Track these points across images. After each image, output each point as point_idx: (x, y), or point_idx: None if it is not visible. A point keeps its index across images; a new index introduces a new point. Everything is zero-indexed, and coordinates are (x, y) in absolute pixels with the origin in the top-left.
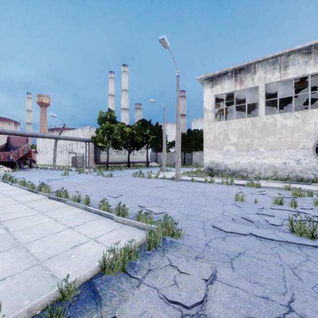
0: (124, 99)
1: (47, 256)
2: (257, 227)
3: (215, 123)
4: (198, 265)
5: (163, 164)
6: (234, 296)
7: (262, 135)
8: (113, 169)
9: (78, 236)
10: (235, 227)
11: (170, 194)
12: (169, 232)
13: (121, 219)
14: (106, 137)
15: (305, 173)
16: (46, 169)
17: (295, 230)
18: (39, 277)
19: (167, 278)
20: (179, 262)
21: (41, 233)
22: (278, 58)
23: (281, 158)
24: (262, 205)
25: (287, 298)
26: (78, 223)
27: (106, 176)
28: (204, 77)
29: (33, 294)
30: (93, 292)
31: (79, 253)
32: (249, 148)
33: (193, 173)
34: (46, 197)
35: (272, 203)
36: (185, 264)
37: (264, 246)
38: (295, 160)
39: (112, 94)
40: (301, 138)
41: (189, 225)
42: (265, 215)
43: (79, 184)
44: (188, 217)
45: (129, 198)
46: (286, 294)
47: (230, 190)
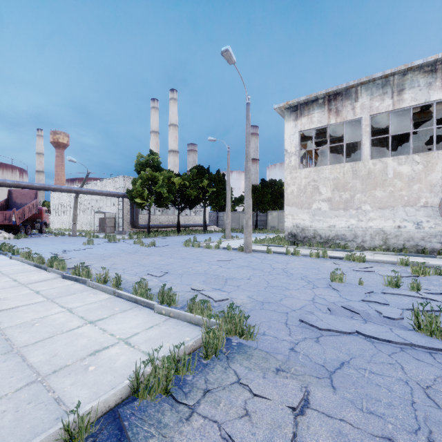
0: (172, 137)
1: (53, 368)
2: (365, 322)
3: (301, 171)
4: (280, 383)
5: (227, 228)
6: (339, 435)
7: (367, 188)
8: (156, 235)
9: (101, 336)
10: (333, 322)
11: (236, 271)
12: (236, 330)
13: (165, 310)
14: (147, 191)
15: (429, 241)
16: (63, 235)
17: (423, 326)
18: (38, 402)
19: (234, 405)
20: (251, 378)
21: (47, 331)
22: (389, 78)
23: (394, 220)
24: (369, 288)
25: (422, 440)
26: (102, 315)
27: (146, 245)
28: (285, 106)
29: (24, 433)
30: (119, 429)
31: (101, 363)
32: (349, 205)
33: (268, 241)
34: (60, 275)
35: (383, 285)
36: (261, 381)
37: (378, 352)
38: (414, 222)
39: (156, 130)
40: (422, 191)
41: (265, 319)
42: (376, 303)
43: (108, 256)
44: (264, 306)
45: (178, 278)
46: (420, 432)
47: (322, 265)
